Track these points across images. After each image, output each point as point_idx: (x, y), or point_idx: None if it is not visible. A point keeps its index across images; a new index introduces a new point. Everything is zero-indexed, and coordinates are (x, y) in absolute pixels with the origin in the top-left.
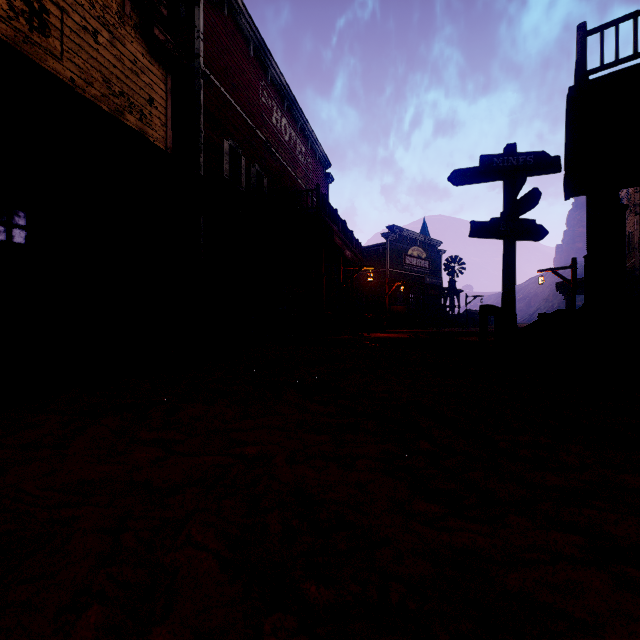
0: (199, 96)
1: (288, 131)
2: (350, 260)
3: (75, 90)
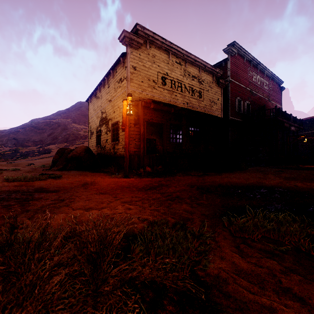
0: (228, 89)
1: (259, 80)
2: (294, 131)
3: (205, 106)
